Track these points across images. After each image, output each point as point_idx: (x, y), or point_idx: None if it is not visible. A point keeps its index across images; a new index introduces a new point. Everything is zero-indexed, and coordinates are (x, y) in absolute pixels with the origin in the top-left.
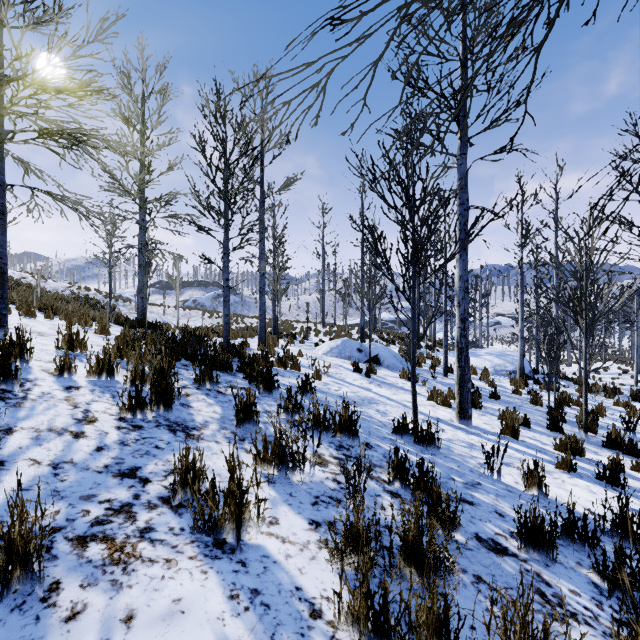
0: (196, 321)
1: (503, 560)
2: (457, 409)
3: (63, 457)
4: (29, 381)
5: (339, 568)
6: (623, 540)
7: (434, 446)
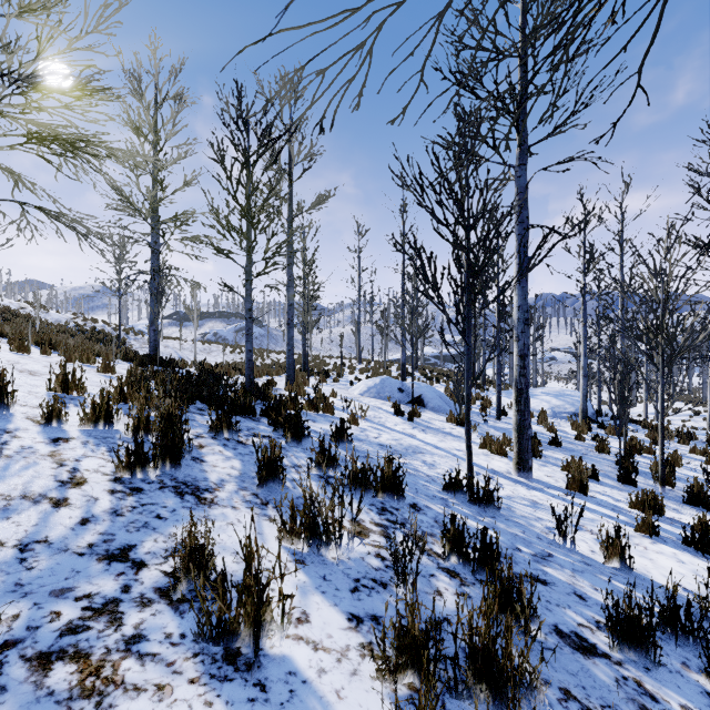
0: (216, 357)
1: (593, 664)
2: (515, 459)
3: (35, 534)
4: (7, 432)
5: (388, 686)
6: None
7: (493, 507)
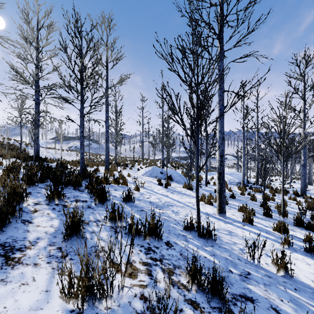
0: (74, 157)
1: None
2: (218, 207)
3: None
4: None
5: None
6: None
7: (212, 239)
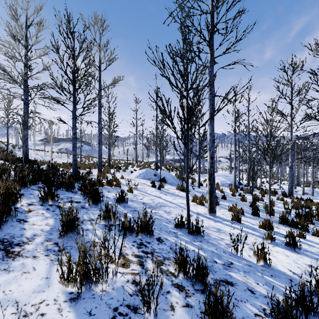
0: (64, 159)
1: None
2: (208, 207)
3: None
4: None
5: None
6: None
7: (200, 235)
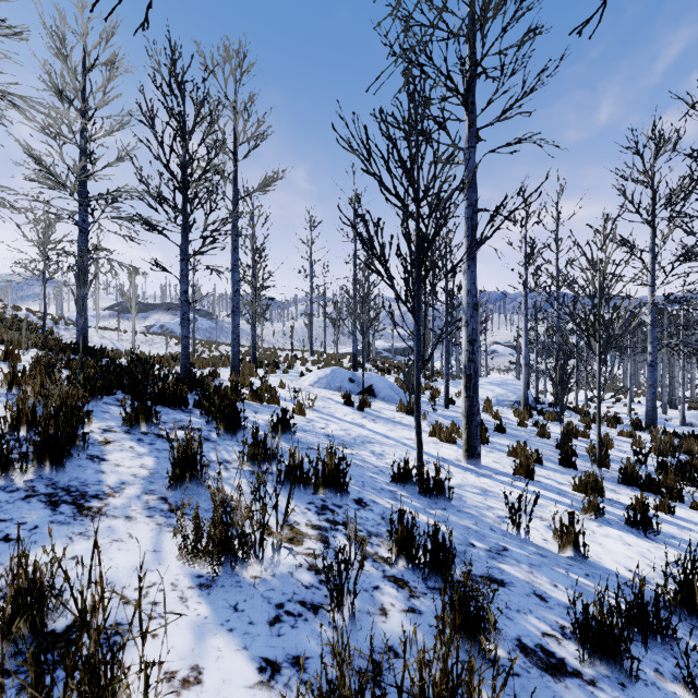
0: (160, 348)
1: (565, 688)
2: (465, 447)
3: None
4: None
5: None
6: (689, 617)
7: (444, 497)
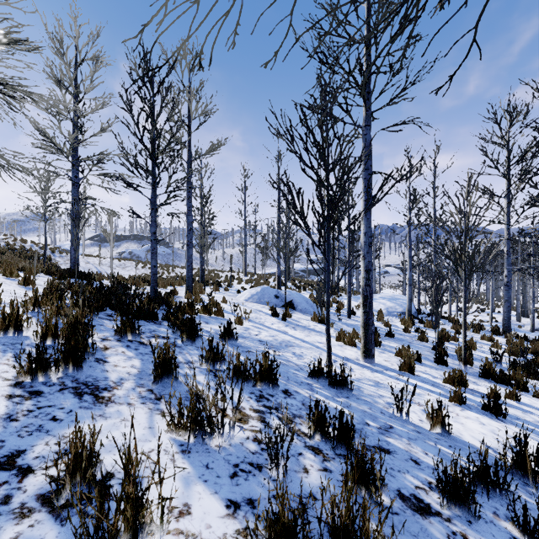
0: (130, 271)
1: (429, 523)
2: (362, 349)
3: None
4: None
5: None
6: (522, 477)
7: (347, 389)
